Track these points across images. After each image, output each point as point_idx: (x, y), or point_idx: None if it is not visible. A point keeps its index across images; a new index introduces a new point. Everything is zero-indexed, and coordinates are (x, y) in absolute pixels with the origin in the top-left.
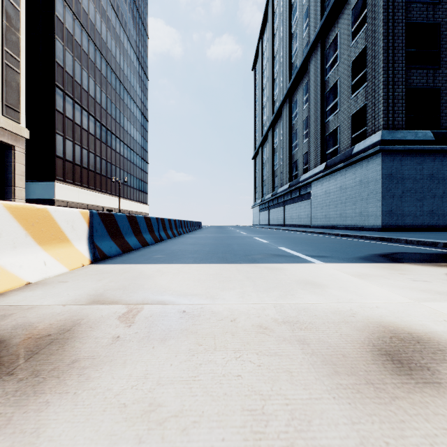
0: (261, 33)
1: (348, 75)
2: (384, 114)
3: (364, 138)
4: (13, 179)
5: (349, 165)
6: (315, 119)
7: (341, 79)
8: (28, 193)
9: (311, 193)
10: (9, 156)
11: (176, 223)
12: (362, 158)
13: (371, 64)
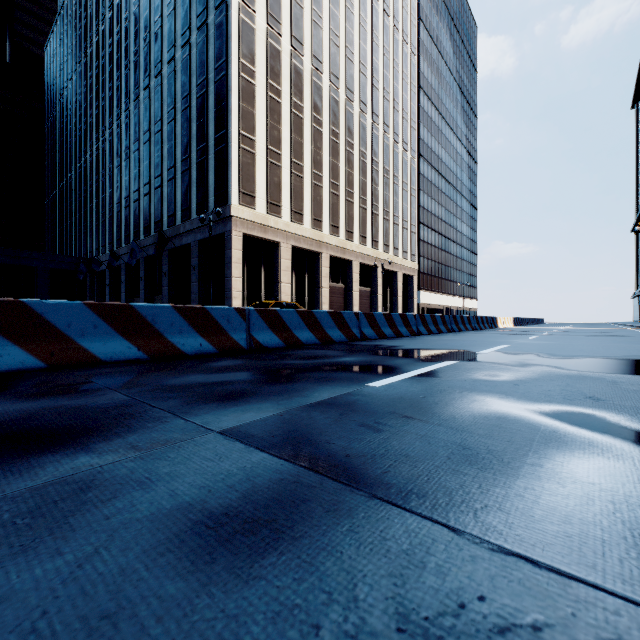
0: None
1: None
2: None
3: None
4: (412, 294)
5: None
6: None
7: None
8: None
9: None
10: (410, 282)
11: (525, 319)
12: None
13: None
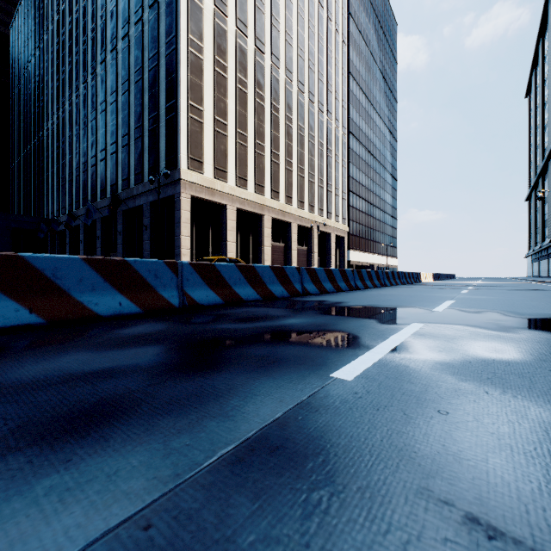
0: (533, 67)
1: None
2: None
3: None
4: (343, 253)
5: None
6: None
7: None
8: None
9: None
10: (342, 242)
11: (442, 275)
12: None
13: None
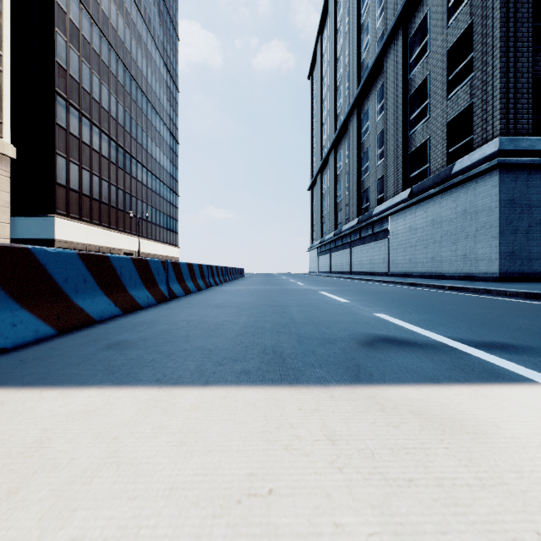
0: (320, 31)
1: (444, 67)
2: (502, 115)
3: (469, 152)
4: None
5: (447, 190)
6: (394, 131)
7: (432, 74)
8: (20, 232)
9: (389, 230)
10: None
11: (203, 269)
12: (468, 179)
13: (482, 46)
